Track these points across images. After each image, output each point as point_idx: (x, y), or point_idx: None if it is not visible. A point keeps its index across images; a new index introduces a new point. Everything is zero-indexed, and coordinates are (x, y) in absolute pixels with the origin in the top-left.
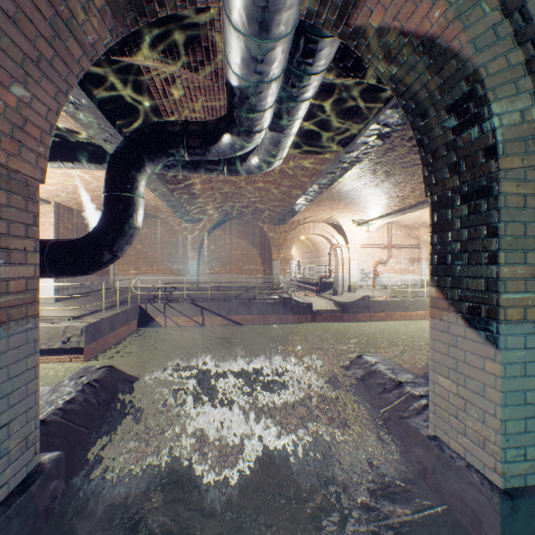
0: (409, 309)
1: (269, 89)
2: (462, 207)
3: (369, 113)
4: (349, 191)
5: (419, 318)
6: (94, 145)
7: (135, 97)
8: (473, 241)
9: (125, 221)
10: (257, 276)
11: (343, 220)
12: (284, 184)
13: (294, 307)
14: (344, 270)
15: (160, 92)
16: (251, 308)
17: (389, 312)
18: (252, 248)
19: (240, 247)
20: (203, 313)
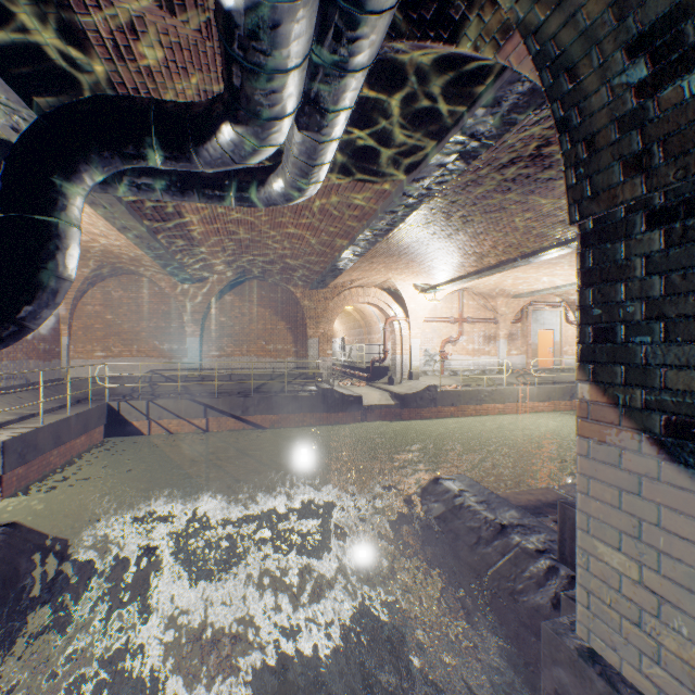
0: (485, 402)
1: (293, 21)
2: (653, 235)
3: (451, 115)
4: (413, 244)
5: (497, 412)
6: (1, 142)
7: (59, 48)
8: (680, 297)
9: (40, 266)
10: (287, 359)
11: (402, 284)
12: (324, 228)
13: (338, 401)
14: (404, 351)
15: (109, 45)
16: (277, 405)
17: (460, 405)
18: (280, 321)
19: (262, 318)
20: (207, 413)
